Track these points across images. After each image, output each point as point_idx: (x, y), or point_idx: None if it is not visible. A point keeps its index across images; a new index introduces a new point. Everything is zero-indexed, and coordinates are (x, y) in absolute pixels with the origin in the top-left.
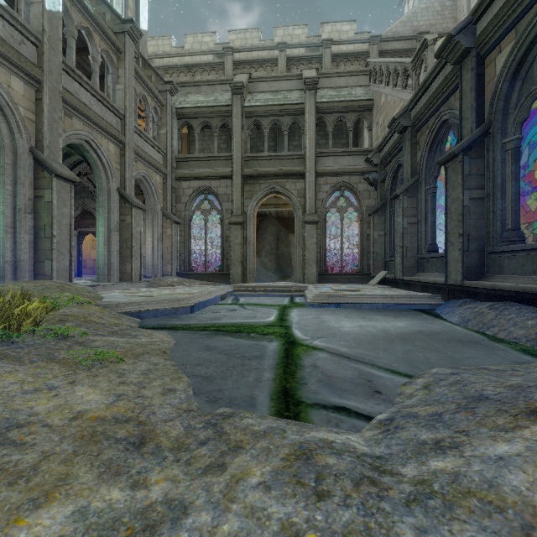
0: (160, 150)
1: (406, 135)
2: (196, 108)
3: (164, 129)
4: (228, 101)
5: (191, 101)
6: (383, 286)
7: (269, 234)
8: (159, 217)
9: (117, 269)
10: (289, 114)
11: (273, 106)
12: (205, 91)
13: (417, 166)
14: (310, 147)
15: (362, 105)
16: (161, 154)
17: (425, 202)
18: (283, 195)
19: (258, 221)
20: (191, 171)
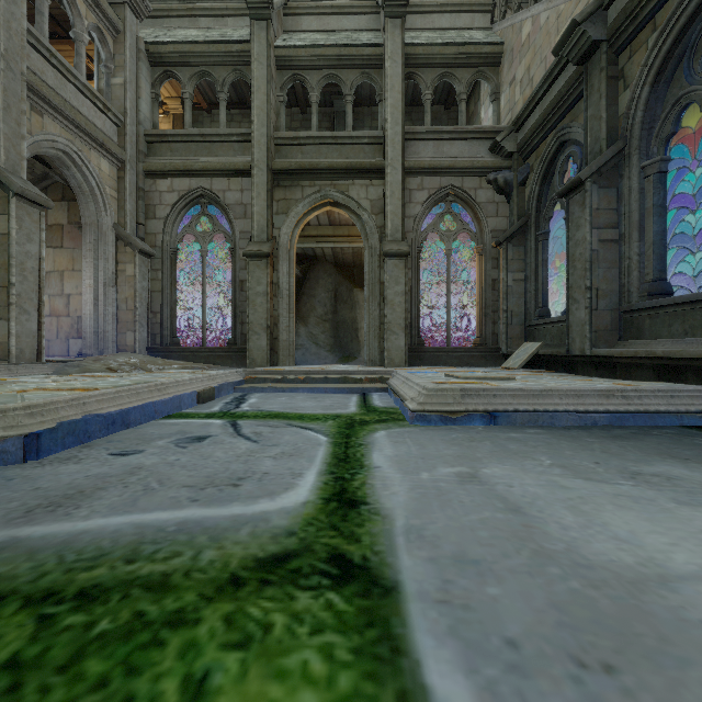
0: (110, 112)
1: (593, 64)
2: (185, 45)
3: (121, 76)
4: (245, 36)
5: (177, 34)
6: (535, 370)
7: (322, 289)
8: (110, 242)
9: None
10: (355, 65)
11: (326, 49)
12: (205, 27)
13: (618, 124)
14: (392, 120)
15: (484, 53)
16: (113, 122)
17: (640, 194)
18: (344, 210)
19: (305, 268)
20: (176, 160)
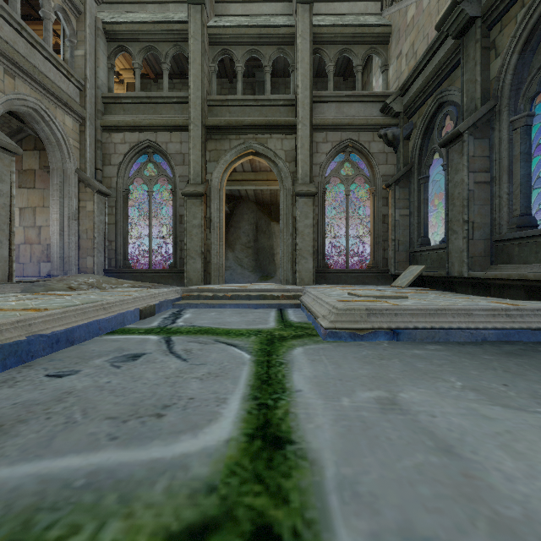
0: (73, 78)
1: (469, 37)
2: (135, 24)
3: (82, 49)
4: (183, 18)
5: (129, 16)
6: (420, 288)
7: (246, 222)
8: (73, 183)
9: None
10: (272, 42)
11: (249, 29)
12: (152, 11)
13: (490, 86)
14: (303, 86)
15: (376, 33)
16: (75, 86)
17: (509, 144)
18: (264, 158)
19: (232, 205)
20: (127, 118)
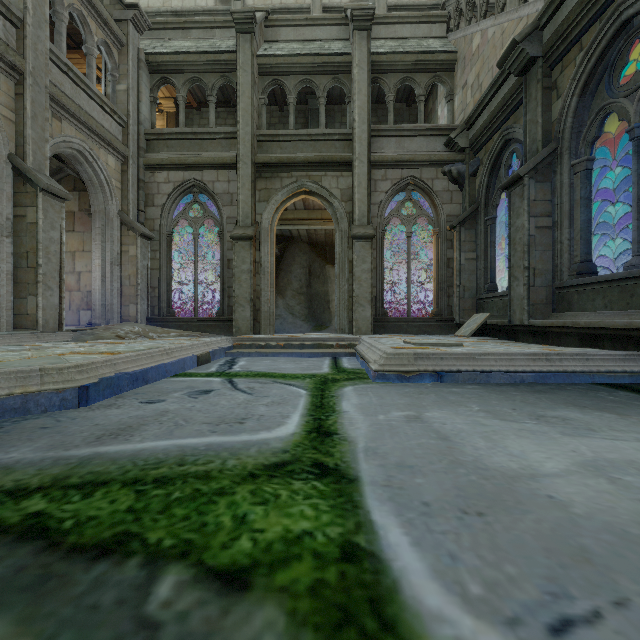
0: (115, 115)
1: (531, 76)
2: (179, 55)
3: (125, 83)
4: (231, 47)
5: (173, 45)
6: (483, 338)
7: (298, 266)
8: (115, 227)
9: (9, 308)
10: (327, 72)
11: (302, 58)
12: (196, 37)
13: (552, 128)
14: (360, 120)
15: (440, 60)
16: (118, 123)
17: (570, 188)
18: (318, 198)
19: (282, 247)
20: (171, 155)
